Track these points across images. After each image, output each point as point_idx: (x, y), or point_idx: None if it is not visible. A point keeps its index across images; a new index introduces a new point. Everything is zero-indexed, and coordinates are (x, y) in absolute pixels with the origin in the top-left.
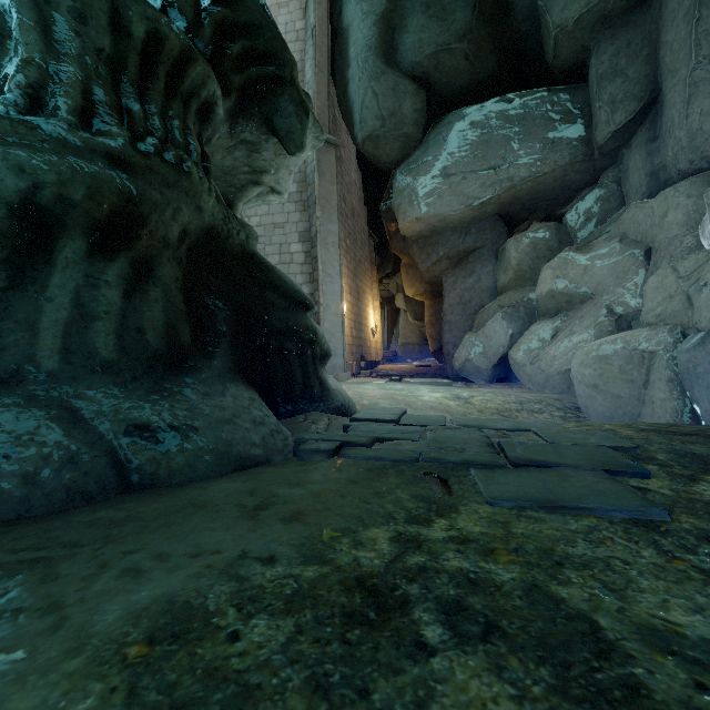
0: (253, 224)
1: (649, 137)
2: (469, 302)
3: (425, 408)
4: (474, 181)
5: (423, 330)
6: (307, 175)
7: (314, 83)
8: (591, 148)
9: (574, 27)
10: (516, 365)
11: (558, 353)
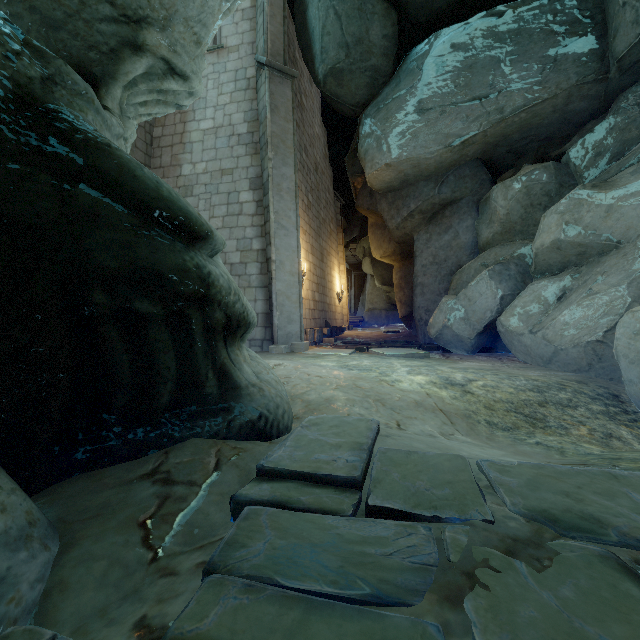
0: (198, 171)
1: None
2: (445, 261)
3: (406, 406)
4: (454, 115)
5: (390, 295)
6: (259, 113)
7: (266, 4)
8: (606, 63)
9: None
10: (509, 334)
11: (573, 319)
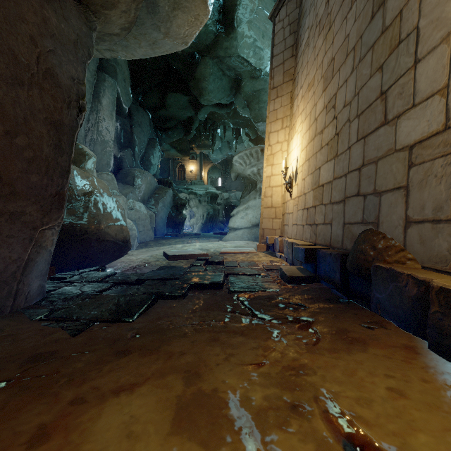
0: None
1: None
2: None
3: None
4: None
5: None
6: None
7: None
8: None
9: None
10: None
11: None
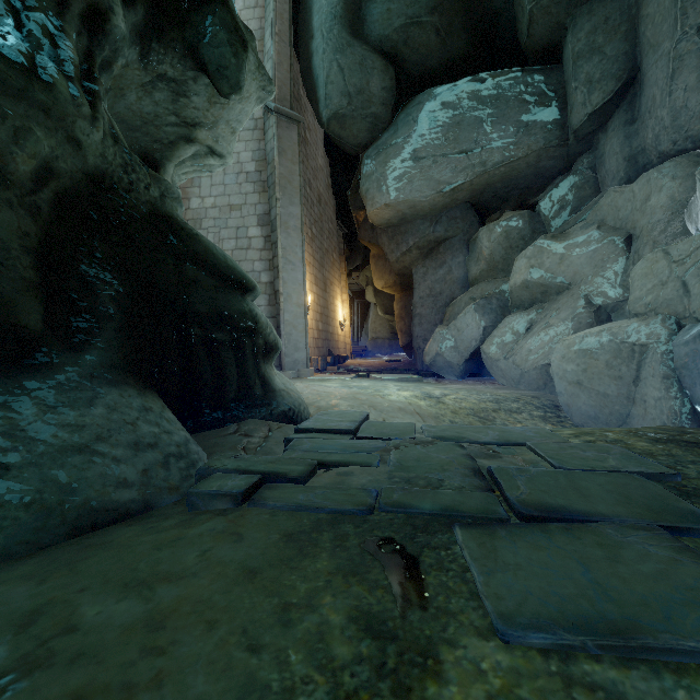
0: (207, 205)
1: (627, 119)
2: (440, 294)
3: (392, 410)
4: (445, 165)
5: (393, 324)
6: (267, 153)
7: (274, 53)
8: (566, 132)
9: (550, 0)
10: (489, 360)
11: (534, 347)
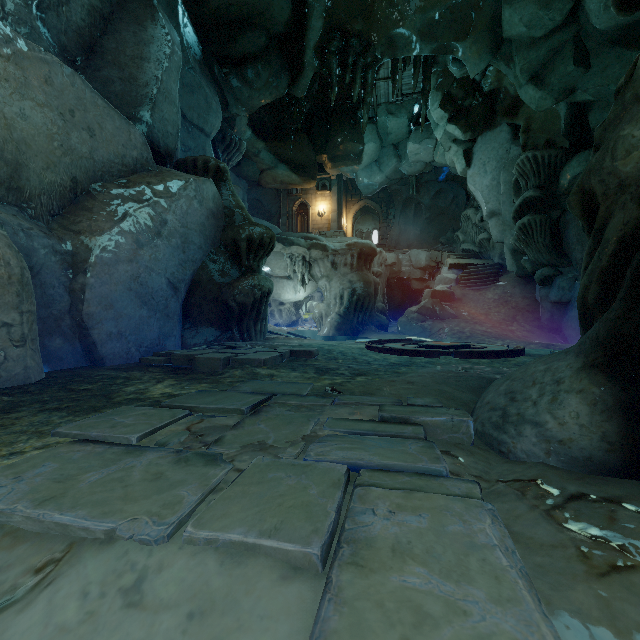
0: None
1: None
2: None
3: None
4: None
5: None
6: None
7: None
8: None
9: None
10: None
11: None
